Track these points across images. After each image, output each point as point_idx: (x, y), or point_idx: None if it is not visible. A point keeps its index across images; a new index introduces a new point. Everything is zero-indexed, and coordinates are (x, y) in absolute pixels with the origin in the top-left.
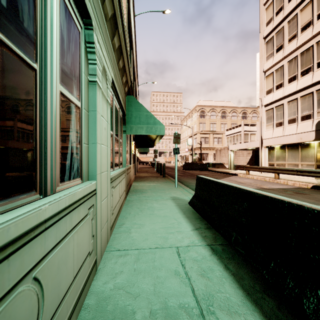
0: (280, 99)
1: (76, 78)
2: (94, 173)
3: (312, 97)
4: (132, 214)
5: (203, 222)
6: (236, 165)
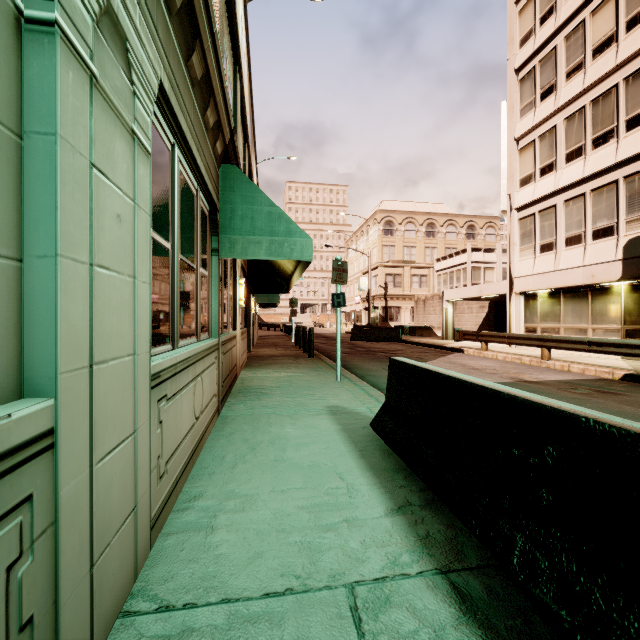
0: (549, 196)
1: None
2: (45, 369)
3: (615, 190)
4: (229, 460)
5: (414, 484)
6: (460, 330)
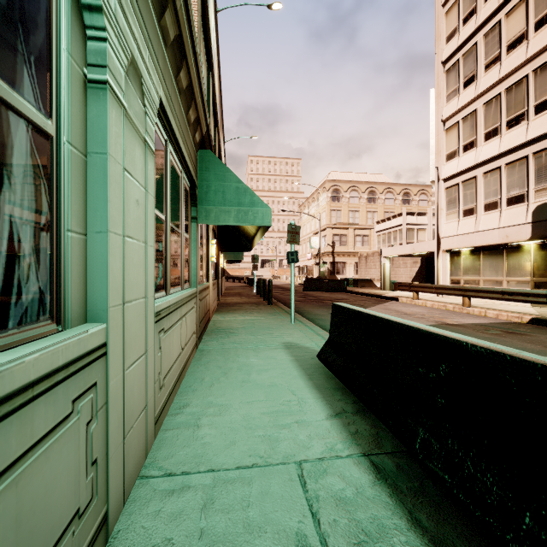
0: (470, 169)
1: (33, 51)
2: (100, 304)
3: (526, 164)
4: (207, 381)
5: (349, 398)
6: (395, 282)
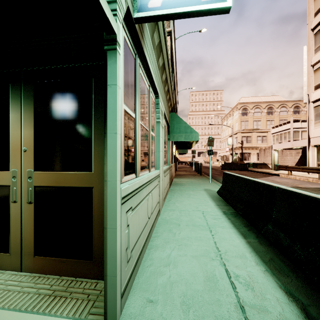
0: None
1: (153, 124)
2: (158, 166)
3: None
4: (175, 196)
5: (224, 203)
6: (277, 165)
